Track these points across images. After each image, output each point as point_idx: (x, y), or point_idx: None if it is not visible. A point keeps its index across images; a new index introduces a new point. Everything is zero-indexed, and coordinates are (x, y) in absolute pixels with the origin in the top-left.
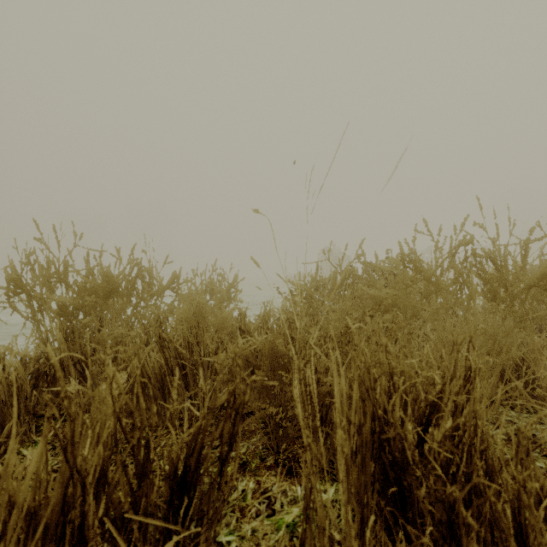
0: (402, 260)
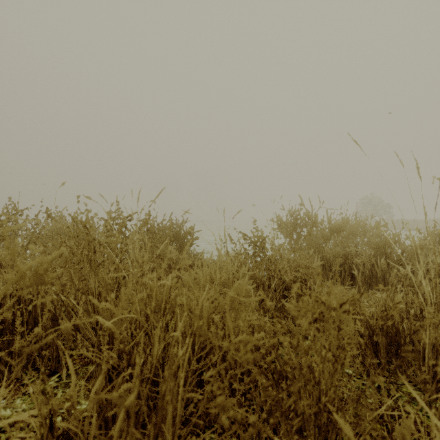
0: None
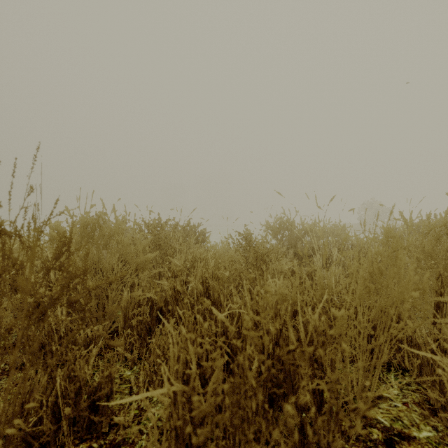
0: (441, 220)
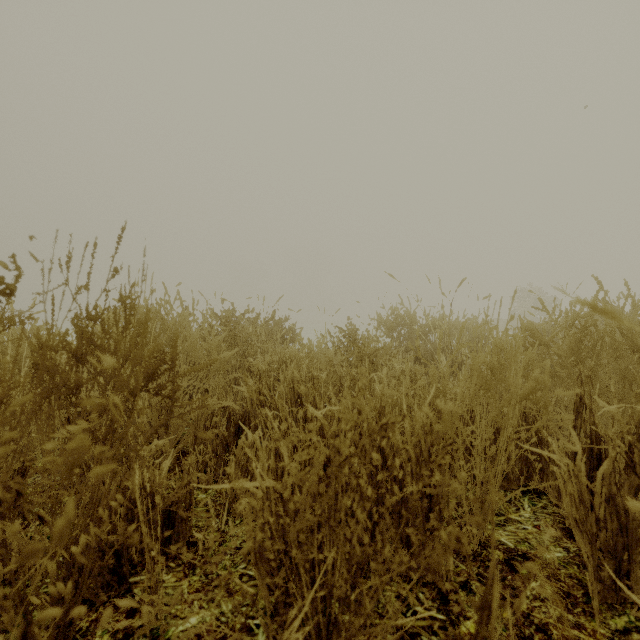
0: None
